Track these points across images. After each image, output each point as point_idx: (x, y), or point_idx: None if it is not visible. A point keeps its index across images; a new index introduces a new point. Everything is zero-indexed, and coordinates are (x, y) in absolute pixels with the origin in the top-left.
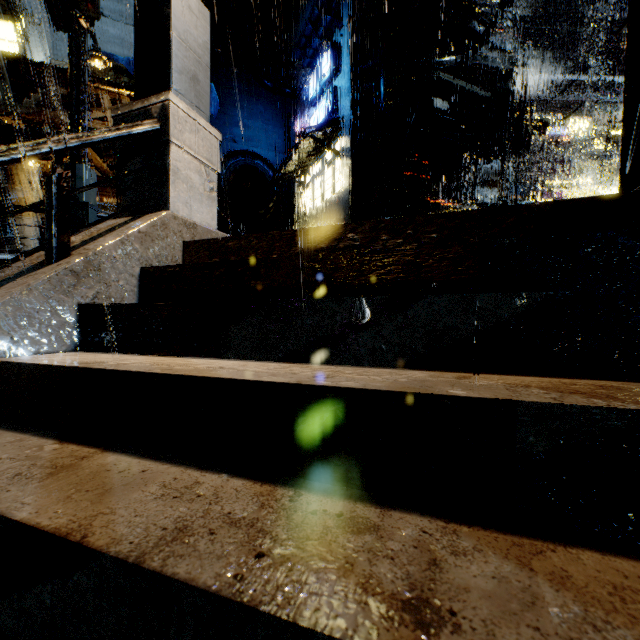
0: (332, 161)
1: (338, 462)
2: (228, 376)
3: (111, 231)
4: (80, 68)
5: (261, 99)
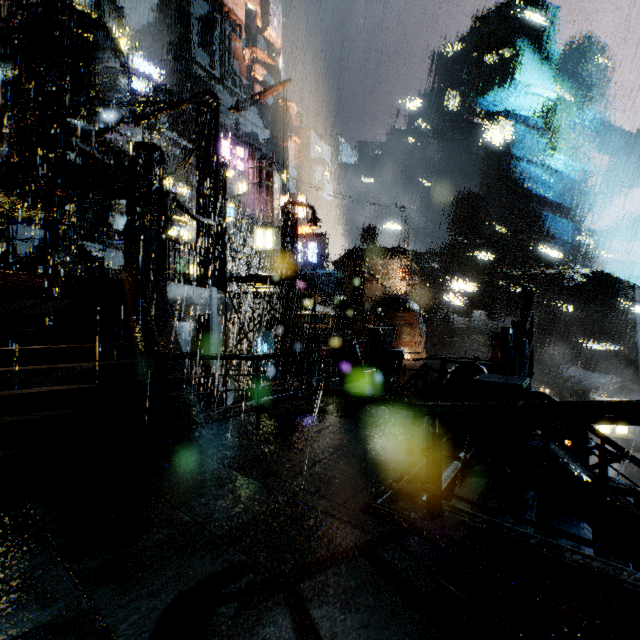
0: None
1: (36, 325)
2: (6, 313)
3: None
4: None
5: None
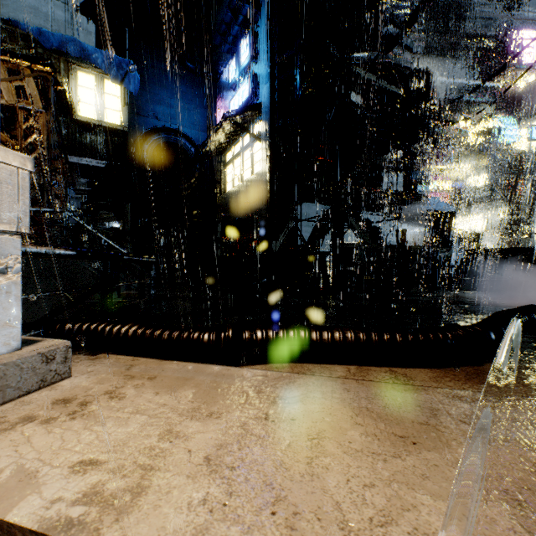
0: (251, 143)
1: None
2: None
3: None
4: None
5: (184, 80)
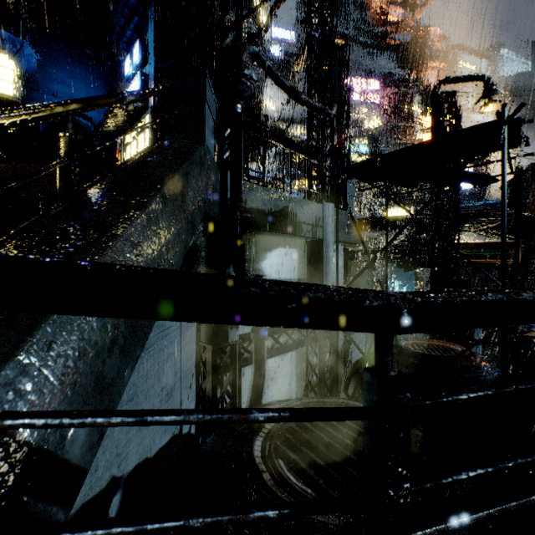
0: (144, 129)
1: None
2: None
3: None
4: None
5: (83, 64)
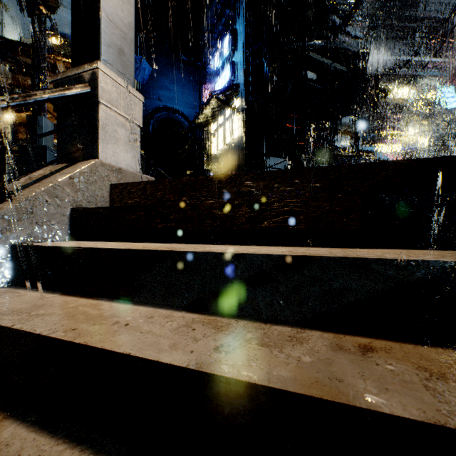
0: (231, 115)
1: None
2: (127, 349)
3: (47, 177)
4: (40, 43)
5: (179, 69)
